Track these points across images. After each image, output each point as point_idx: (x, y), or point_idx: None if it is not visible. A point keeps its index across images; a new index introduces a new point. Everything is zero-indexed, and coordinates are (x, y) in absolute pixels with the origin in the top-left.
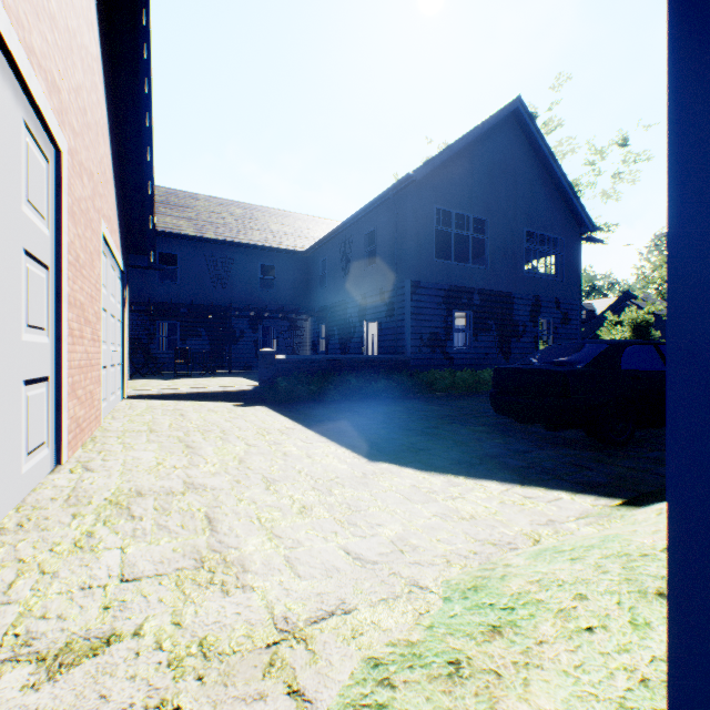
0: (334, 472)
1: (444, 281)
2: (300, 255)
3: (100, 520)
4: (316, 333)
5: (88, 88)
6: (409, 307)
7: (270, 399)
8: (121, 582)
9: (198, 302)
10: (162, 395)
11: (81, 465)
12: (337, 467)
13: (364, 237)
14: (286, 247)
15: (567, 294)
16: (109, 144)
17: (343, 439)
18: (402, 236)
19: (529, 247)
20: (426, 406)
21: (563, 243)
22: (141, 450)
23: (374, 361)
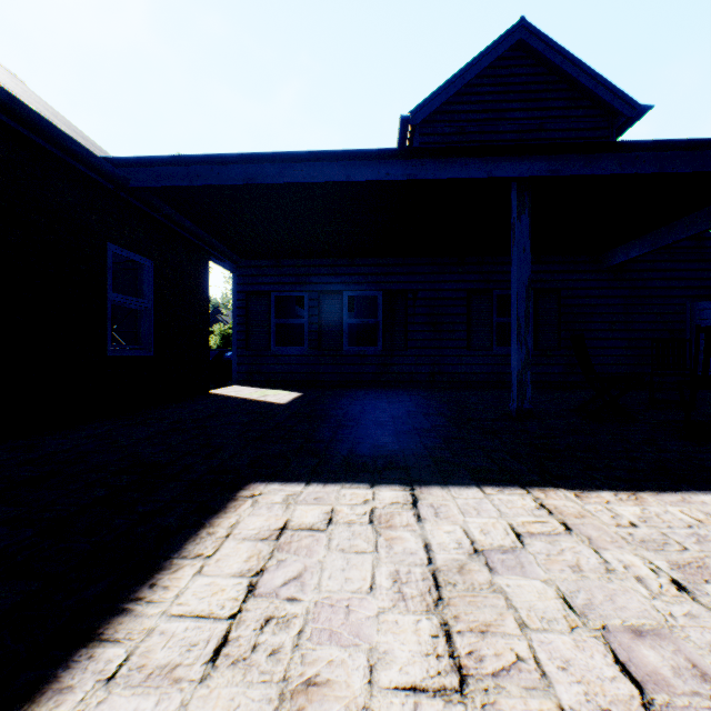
0: None
1: None
2: None
3: None
4: None
5: None
6: None
7: None
8: None
9: None
10: None
11: None
12: None
13: None
14: None
15: None
16: None
17: None
18: None
19: None
20: None
21: None
22: None
23: None
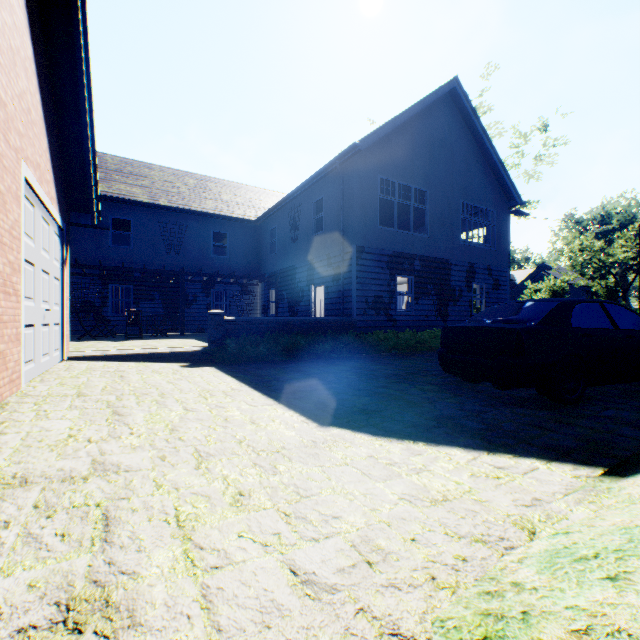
0: (280, 440)
1: (387, 247)
2: (251, 224)
3: None
4: (267, 297)
5: None
6: (355, 271)
7: (219, 360)
8: None
9: (151, 266)
10: (106, 356)
11: None
12: (284, 435)
13: (312, 206)
14: (238, 216)
15: (498, 262)
16: (36, 83)
17: (291, 401)
18: (348, 204)
19: (465, 218)
20: (373, 365)
21: (494, 215)
22: (55, 419)
23: (322, 322)
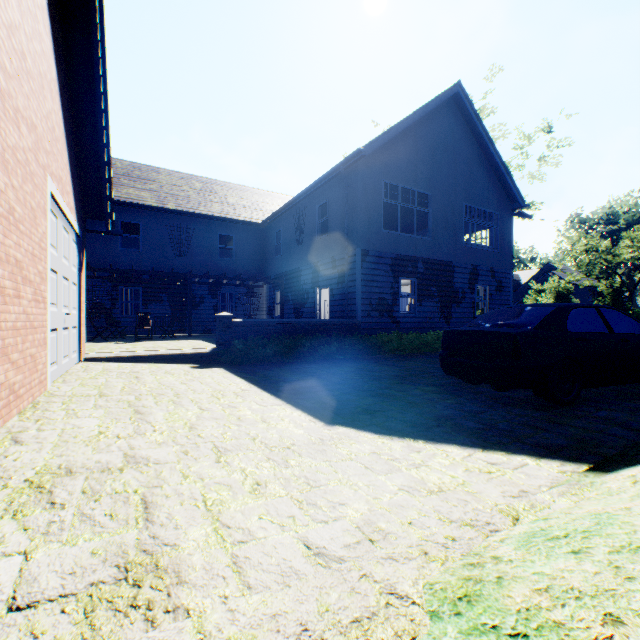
0: (290, 438)
1: (391, 250)
2: (256, 226)
3: (9, 511)
4: (272, 299)
5: (27, 32)
6: (359, 274)
7: (227, 361)
8: (7, 613)
9: (159, 269)
10: (120, 358)
11: (10, 436)
12: (293, 432)
13: (317, 209)
14: (244, 219)
15: (501, 264)
16: (59, 102)
17: (298, 401)
18: (352, 208)
19: (468, 221)
20: (376, 367)
21: (497, 217)
22: (84, 418)
23: (326, 324)
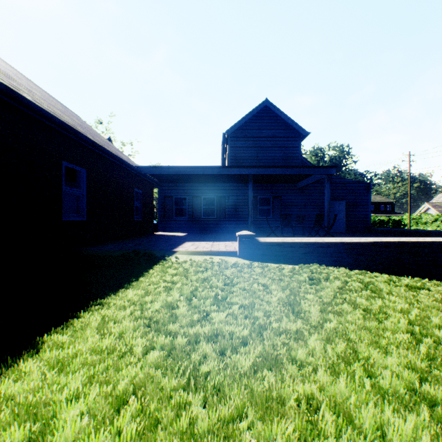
0: None
1: None
2: None
3: None
4: None
5: None
6: None
7: None
8: None
9: None
10: None
11: None
12: None
13: None
14: None
15: None
16: None
17: None
18: None
19: None
20: None
21: None
22: None
23: None
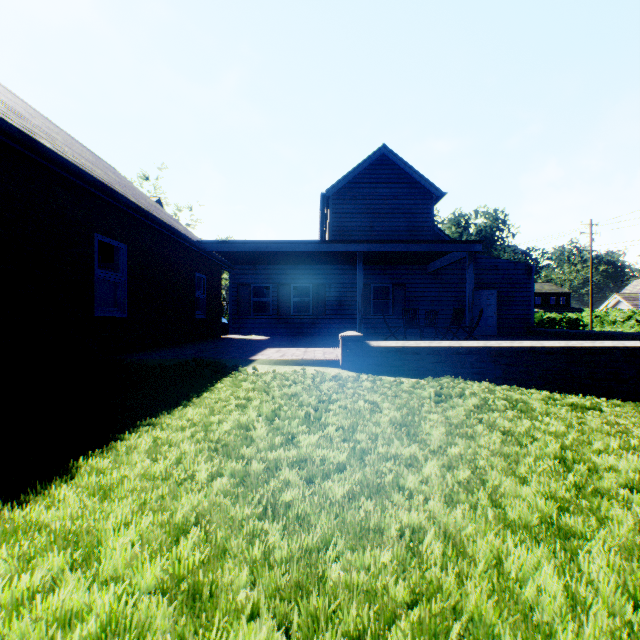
0: None
1: None
2: None
3: None
4: None
5: None
6: None
7: None
8: None
9: None
10: None
11: None
12: None
13: None
14: None
15: None
16: None
17: None
18: None
19: None
20: None
21: None
22: None
23: None
